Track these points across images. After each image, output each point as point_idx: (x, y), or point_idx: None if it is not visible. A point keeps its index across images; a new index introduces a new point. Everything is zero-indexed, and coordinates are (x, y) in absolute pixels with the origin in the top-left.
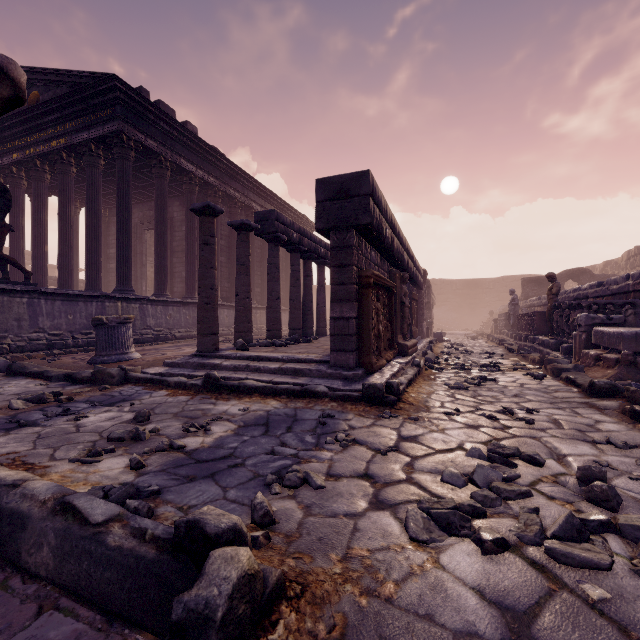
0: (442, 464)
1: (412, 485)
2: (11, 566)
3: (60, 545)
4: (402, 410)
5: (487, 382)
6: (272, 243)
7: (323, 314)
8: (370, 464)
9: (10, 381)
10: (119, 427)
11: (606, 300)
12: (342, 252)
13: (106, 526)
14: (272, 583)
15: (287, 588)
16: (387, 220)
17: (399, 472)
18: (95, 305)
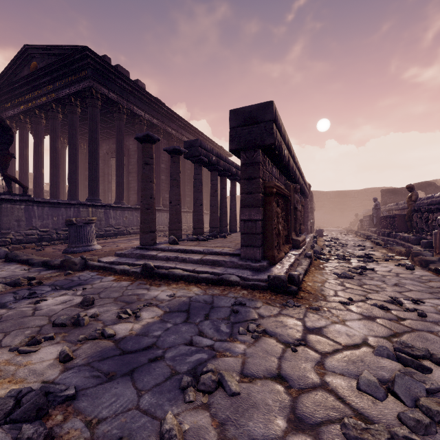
0: (353, 364)
1: (328, 393)
2: None
3: None
4: (303, 299)
5: (367, 271)
6: (197, 164)
7: (234, 216)
8: (282, 361)
9: (4, 266)
10: (67, 311)
11: None
12: (250, 167)
13: None
14: None
15: None
16: (285, 143)
17: (312, 374)
18: (73, 210)
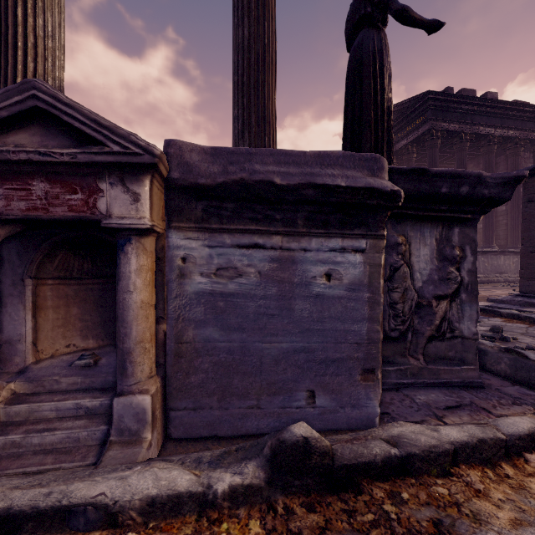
0: None
1: None
2: (480, 369)
3: (512, 364)
4: None
5: None
6: None
7: None
8: None
9: None
10: (482, 332)
11: None
12: None
13: None
14: None
15: None
16: None
17: None
18: None
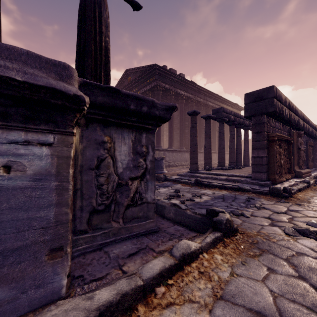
0: (309, 220)
1: (290, 223)
2: (162, 217)
3: (175, 212)
4: (292, 200)
5: None
6: (220, 122)
7: (247, 155)
8: (271, 215)
9: None
10: (171, 193)
11: None
12: (258, 126)
13: (185, 210)
14: (234, 227)
15: (239, 231)
16: (286, 106)
17: (285, 219)
18: None
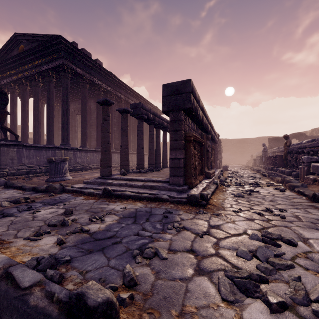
0: (236, 244)
1: (219, 258)
2: None
3: (1, 301)
4: (209, 209)
5: (254, 193)
6: (139, 120)
7: (166, 156)
8: (193, 243)
9: (5, 191)
10: (55, 217)
11: (318, 149)
12: (176, 123)
13: (30, 289)
14: None
15: None
16: (200, 106)
17: (211, 249)
18: (50, 152)
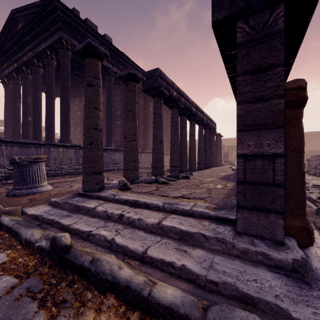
0: None
1: None
2: None
3: None
4: None
5: None
6: (156, 97)
7: (194, 155)
8: None
9: None
10: None
11: None
12: (260, 46)
13: None
14: None
15: None
16: None
17: None
18: (43, 150)
